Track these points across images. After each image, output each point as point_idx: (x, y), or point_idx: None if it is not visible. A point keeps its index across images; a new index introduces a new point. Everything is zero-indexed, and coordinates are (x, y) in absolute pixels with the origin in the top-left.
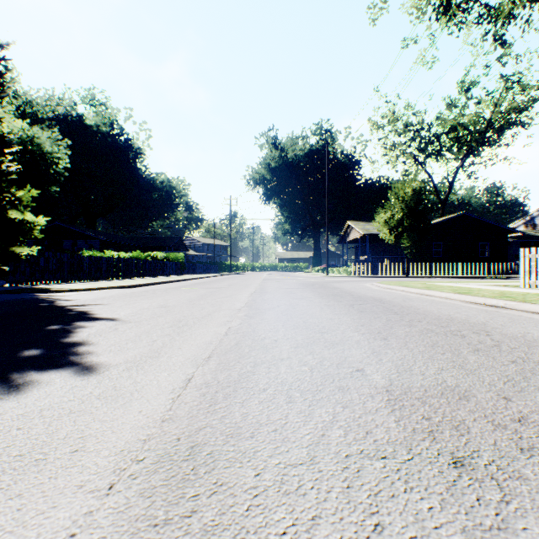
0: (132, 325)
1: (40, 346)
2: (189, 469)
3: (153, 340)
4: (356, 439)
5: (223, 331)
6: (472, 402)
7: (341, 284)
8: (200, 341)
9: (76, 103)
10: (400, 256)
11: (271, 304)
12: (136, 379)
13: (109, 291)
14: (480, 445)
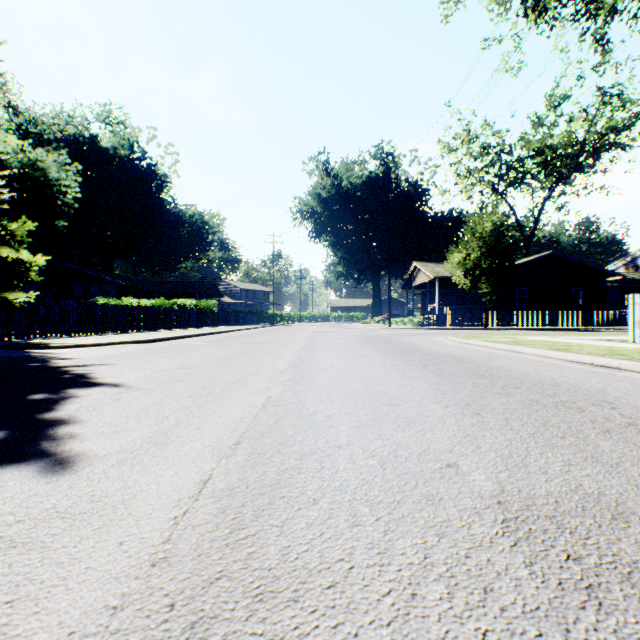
0: (140, 394)
1: (6, 426)
2: None
3: (164, 416)
4: (470, 605)
5: (260, 402)
6: (635, 524)
7: (407, 338)
8: (227, 418)
9: (89, 121)
10: (477, 304)
11: (323, 364)
12: (126, 481)
13: (122, 347)
14: None
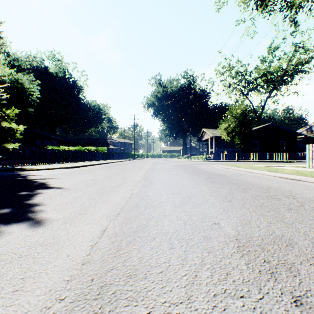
0: (72, 192)
1: (10, 206)
2: (98, 308)
3: (83, 202)
4: (220, 279)
5: (128, 196)
6: (296, 248)
7: (199, 165)
8: (113, 203)
9: (43, 59)
10: (233, 149)
11: (158, 178)
12: (68, 230)
13: (61, 170)
14: (310, 285)
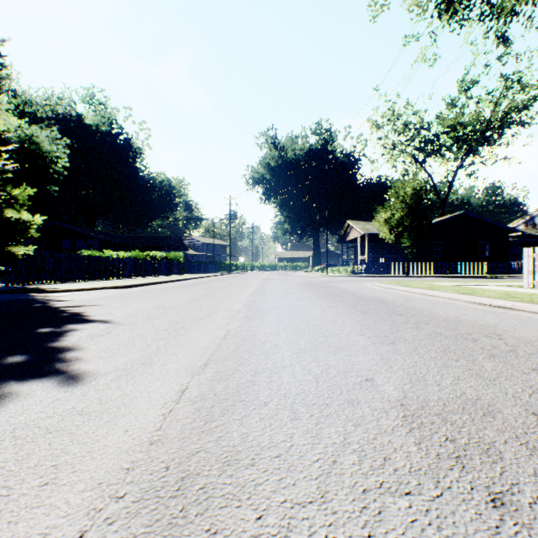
0: (126, 328)
1: (25, 352)
2: (178, 510)
3: (147, 345)
4: (373, 467)
5: (221, 334)
6: (499, 419)
7: (342, 284)
8: (196, 346)
9: (75, 102)
10: (400, 255)
11: (271, 305)
12: (124, 390)
13: (106, 291)
14: (518, 475)
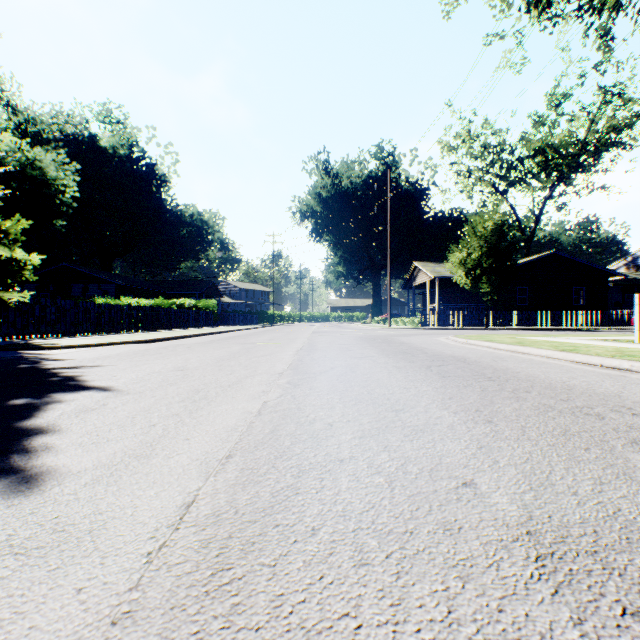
0: (129, 398)
1: None
2: None
3: (151, 424)
4: None
5: (255, 408)
6: None
7: (409, 338)
8: (219, 426)
9: (88, 120)
10: (477, 304)
11: (323, 365)
12: (98, 505)
13: (117, 348)
14: None
